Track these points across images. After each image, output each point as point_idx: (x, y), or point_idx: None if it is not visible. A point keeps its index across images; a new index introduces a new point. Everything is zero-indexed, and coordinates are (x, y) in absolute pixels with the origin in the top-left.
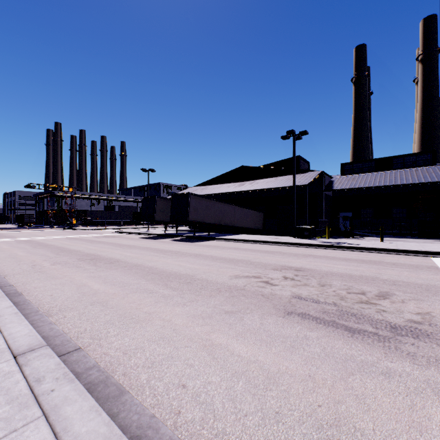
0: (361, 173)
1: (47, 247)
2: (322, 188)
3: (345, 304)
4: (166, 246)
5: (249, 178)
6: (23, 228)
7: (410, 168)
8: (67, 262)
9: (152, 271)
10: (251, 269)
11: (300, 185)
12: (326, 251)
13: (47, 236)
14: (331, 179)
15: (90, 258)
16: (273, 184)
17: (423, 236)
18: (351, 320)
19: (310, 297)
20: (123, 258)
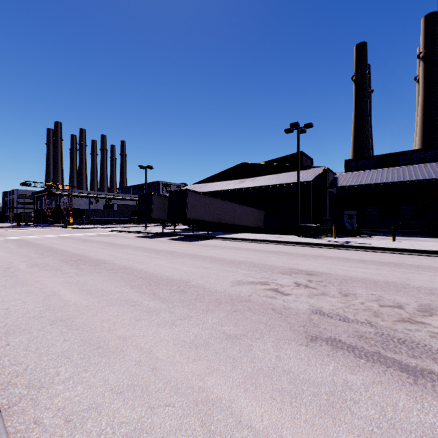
0: (366, 170)
1: (34, 247)
2: (326, 184)
3: (384, 324)
4: (161, 245)
5: (249, 175)
6: (18, 227)
7: (418, 164)
8: (47, 264)
9: (140, 276)
10: (255, 273)
11: (303, 182)
12: (336, 251)
13: (39, 235)
14: (335, 175)
15: (75, 260)
16: (275, 181)
17: (434, 235)
18: (402, 350)
19: (334, 312)
20: (111, 260)
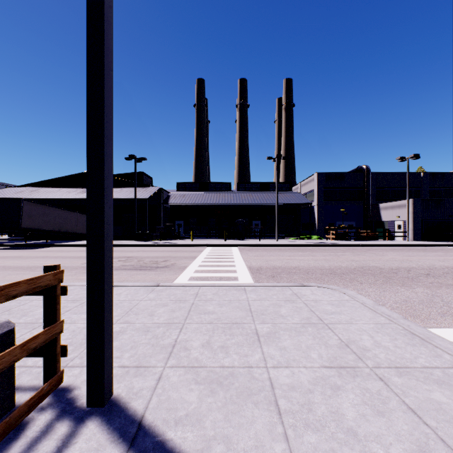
0: (191, 191)
1: None
2: (160, 201)
3: (145, 265)
4: None
5: None
6: None
7: (219, 191)
8: None
9: (9, 267)
10: None
11: (141, 199)
12: (155, 248)
13: None
14: (169, 194)
15: None
16: (119, 195)
17: (220, 237)
18: (144, 267)
19: (130, 265)
20: None
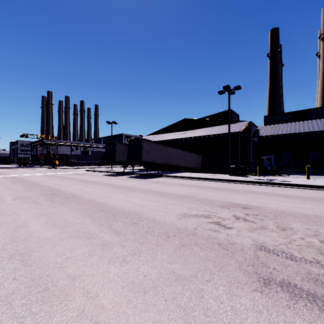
0: (281, 123)
1: (24, 183)
2: (250, 135)
3: None
4: (122, 182)
5: (190, 128)
6: (19, 167)
7: (323, 118)
8: (29, 197)
9: (101, 208)
10: (198, 207)
11: (233, 132)
12: (262, 187)
13: (32, 174)
14: (257, 128)
15: (51, 193)
16: (210, 132)
17: None
18: None
19: (279, 248)
20: (80, 193)
